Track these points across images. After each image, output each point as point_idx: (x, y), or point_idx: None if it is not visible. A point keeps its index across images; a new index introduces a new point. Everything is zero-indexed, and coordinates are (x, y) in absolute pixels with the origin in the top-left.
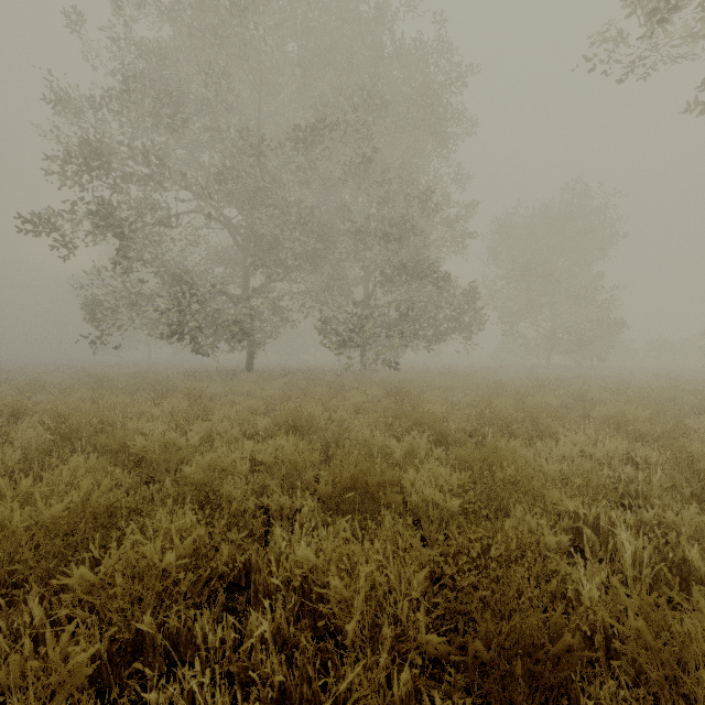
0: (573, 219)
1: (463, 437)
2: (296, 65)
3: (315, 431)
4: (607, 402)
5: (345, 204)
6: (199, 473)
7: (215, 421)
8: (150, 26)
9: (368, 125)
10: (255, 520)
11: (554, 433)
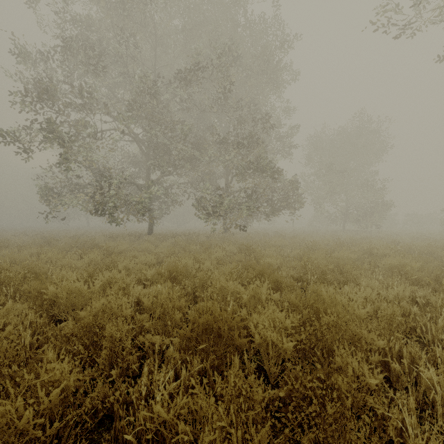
0: (359, 136)
1: (292, 284)
2: (180, 32)
3: (188, 278)
4: (391, 257)
5: (213, 125)
6: (93, 315)
7: (115, 272)
8: (84, 7)
9: (227, 71)
10: (130, 357)
11: (356, 279)
